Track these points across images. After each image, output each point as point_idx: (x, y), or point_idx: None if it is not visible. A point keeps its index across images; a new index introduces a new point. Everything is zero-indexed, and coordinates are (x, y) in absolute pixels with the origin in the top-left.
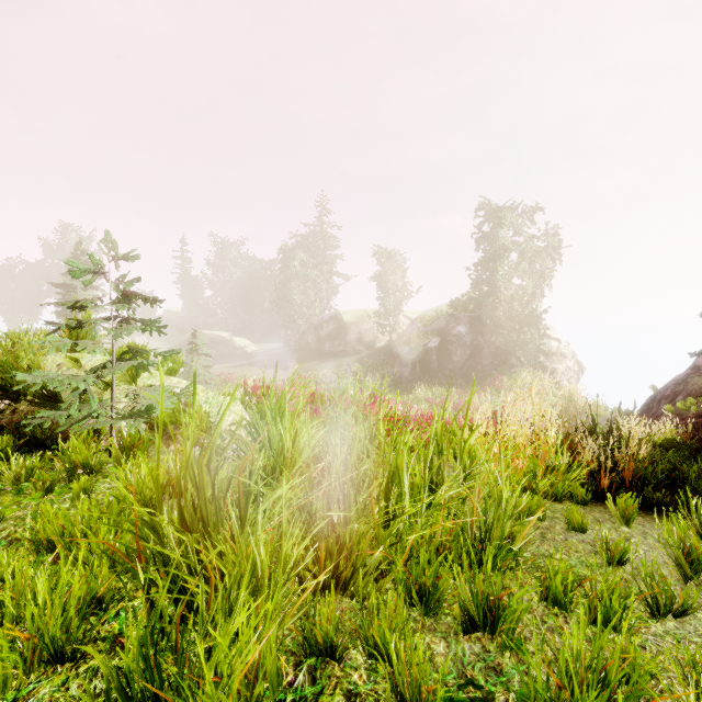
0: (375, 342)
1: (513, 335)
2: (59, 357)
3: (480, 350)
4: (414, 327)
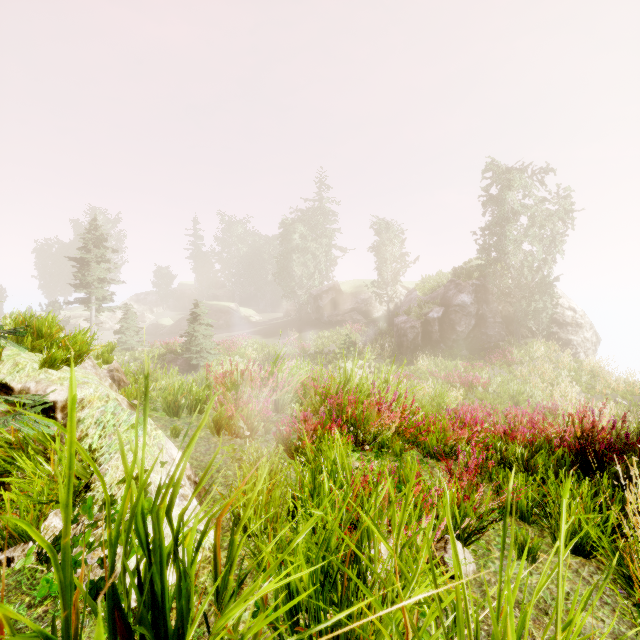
0: (373, 312)
1: (523, 303)
2: None
3: (486, 320)
4: (412, 296)
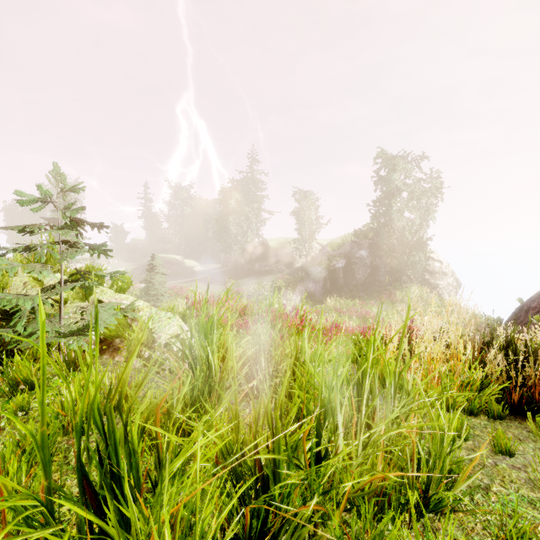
0: (294, 263)
1: (404, 257)
2: (26, 276)
3: (378, 269)
4: (324, 251)
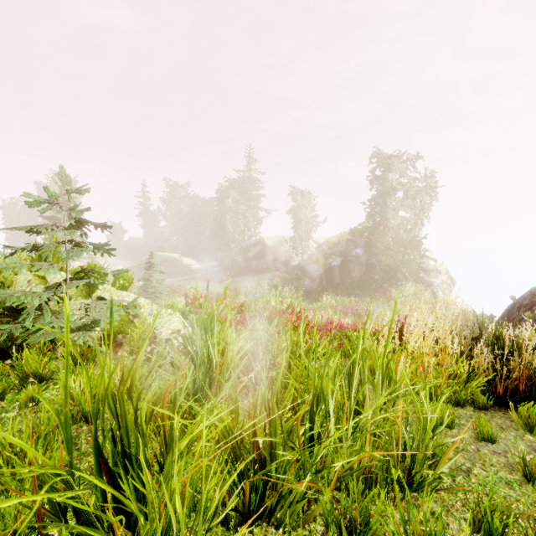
0: (291, 261)
1: (399, 255)
2: (30, 275)
3: (373, 267)
4: (321, 249)
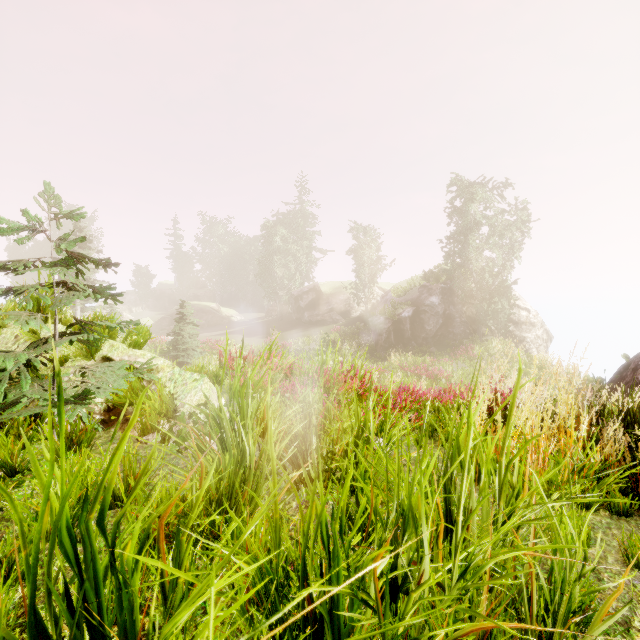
0: (351, 312)
1: (484, 305)
2: (19, 328)
3: (452, 319)
4: (388, 298)
